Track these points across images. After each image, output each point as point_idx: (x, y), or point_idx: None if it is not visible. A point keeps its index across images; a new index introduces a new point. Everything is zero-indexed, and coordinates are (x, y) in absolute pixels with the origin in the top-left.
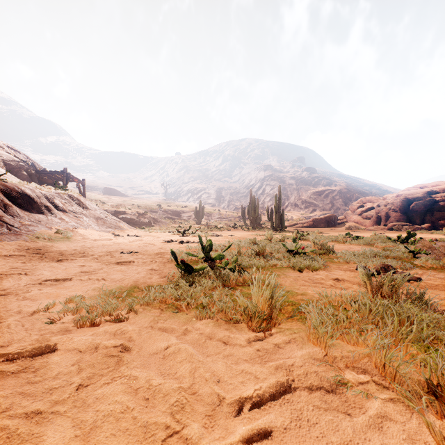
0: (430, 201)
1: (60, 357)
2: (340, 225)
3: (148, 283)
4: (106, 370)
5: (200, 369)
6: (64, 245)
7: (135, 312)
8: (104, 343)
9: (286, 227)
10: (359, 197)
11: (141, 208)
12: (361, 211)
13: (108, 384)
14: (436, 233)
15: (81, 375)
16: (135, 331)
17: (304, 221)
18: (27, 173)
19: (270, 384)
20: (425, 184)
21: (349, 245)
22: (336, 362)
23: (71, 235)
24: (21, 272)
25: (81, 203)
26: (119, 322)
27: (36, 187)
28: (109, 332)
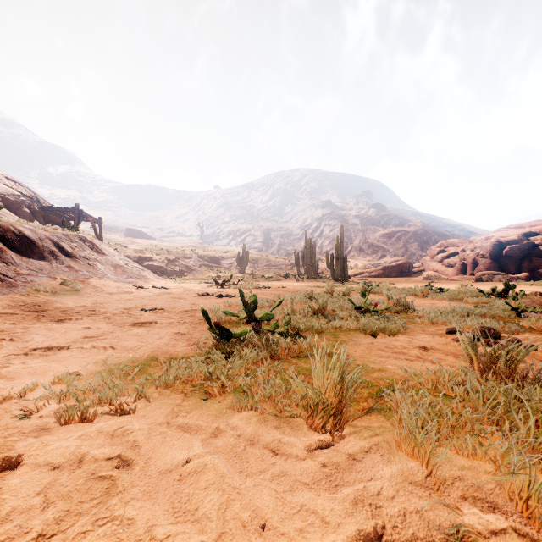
0: (527, 245)
1: (21, 478)
2: (416, 274)
3: (171, 353)
4: (87, 505)
5: (235, 504)
6: (71, 299)
7: (147, 399)
8: (93, 453)
9: (349, 277)
10: (438, 239)
11: (171, 254)
12: (442, 257)
13: (84, 537)
14: (537, 285)
15: (46, 516)
16: (143, 431)
17: (372, 269)
18: (29, 210)
19: (348, 537)
20: (521, 224)
21: (431, 299)
22: (446, 488)
23: (80, 287)
24: (5, 337)
25: (96, 247)
26: (122, 415)
27: (38, 227)
28: (105, 432)
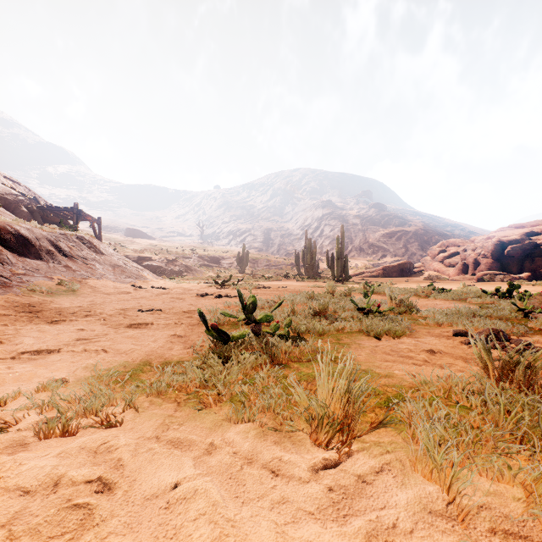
0: (529, 245)
1: None
2: (417, 274)
3: (166, 357)
4: (57, 541)
5: (228, 541)
6: (67, 300)
7: (136, 410)
8: (71, 474)
9: (350, 277)
10: (438, 239)
11: (171, 254)
12: (443, 257)
13: None
14: (540, 285)
15: None
16: (129, 447)
17: (373, 269)
18: (28, 209)
19: None
20: (522, 224)
21: (434, 300)
22: (471, 519)
23: (77, 287)
24: None
25: (94, 247)
26: (108, 427)
27: (36, 226)
28: (87, 448)
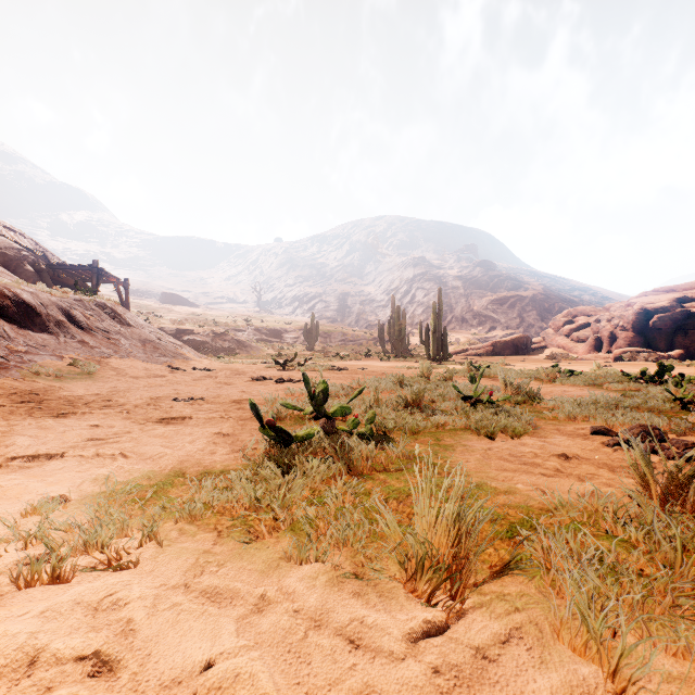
0: (681, 314)
1: None
2: (536, 352)
3: (206, 464)
4: None
5: None
6: (81, 385)
7: (159, 543)
8: (55, 647)
9: (450, 356)
10: (563, 307)
11: (219, 326)
12: (570, 330)
13: None
14: None
15: None
16: (144, 601)
17: (479, 345)
18: (33, 268)
19: None
20: (672, 286)
21: (560, 385)
22: None
23: (95, 369)
24: None
25: (118, 316)
26: (117, 570)
27: (42, 290)
28: (85, 602)
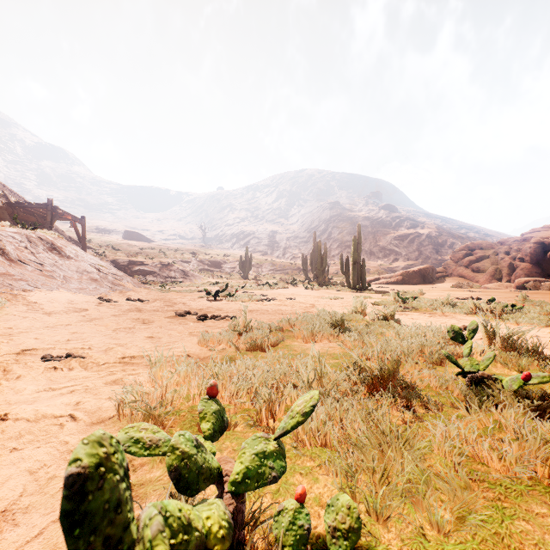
0: None
1: None
2: (440, 281)
3: None
4: None
5: None
6: None
7: None
8: None
9: (369, 285)
10: (454, 242)
11: (169, 258)
12: (470, 261)
13: None
14: None
15: None
16: None
17: (390, 275)
18: None
19: None
20: None
21: (516, 325)
22: None
23: None
24: None
25: (58, 249)
26: None
27: None
28: None
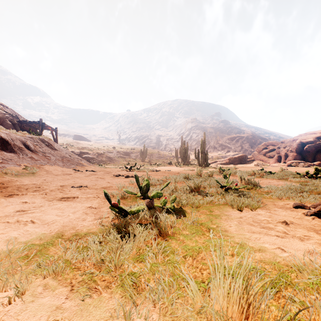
0: (319, 144)
1: None
2: (249, 162)
3: (77, 228)
4: None
5: None
6: (28, 179)
7: (24, 301)
8: None
9: (209, 164)
10: (261, 141)
11: (100, 150)
12: (265, 152)
13: None
14: None
15: None
16: None
17: (222, 159)
18: (11, 122)
19: None
20: (314, 131)
21: (266, 179)
22: None
23: (36, 171)
24: None
25: (50, 145)
26: None
27: (12, 132)
28: None
